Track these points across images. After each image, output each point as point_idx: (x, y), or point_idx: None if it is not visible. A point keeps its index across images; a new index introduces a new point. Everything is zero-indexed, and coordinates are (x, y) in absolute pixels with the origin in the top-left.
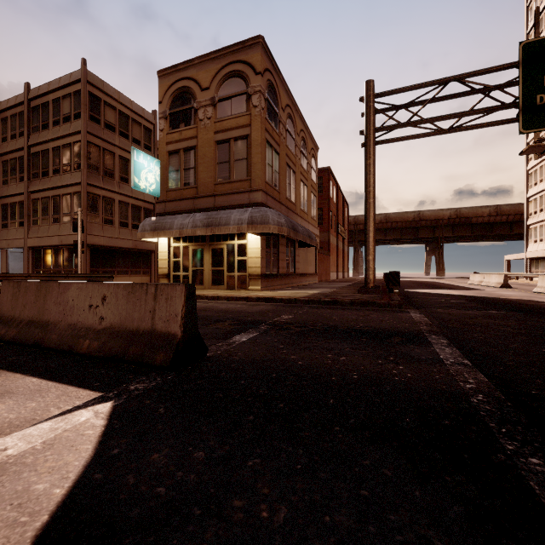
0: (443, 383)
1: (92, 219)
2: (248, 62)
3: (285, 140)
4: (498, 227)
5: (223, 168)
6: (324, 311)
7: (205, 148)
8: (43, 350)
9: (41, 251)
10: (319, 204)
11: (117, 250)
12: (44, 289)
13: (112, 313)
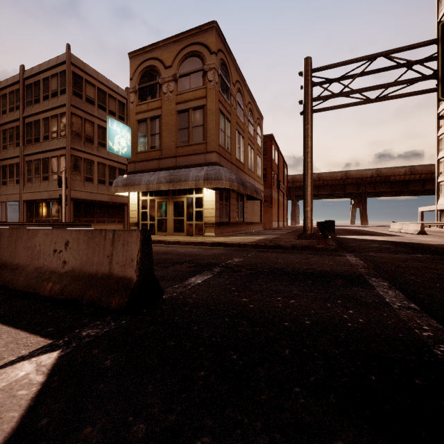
0: (398, 330)
1: (75, 177)
2: (204, 44)
3: (235, 111)
4: (412, 184)
5: (183, 133)
6: (270, 254)
7: (168, 117)
8: (12, 291)
9: (33, 204)
10: (264, 165)
11: (96, 203)
12: (15, 235)
13: (74, 258)
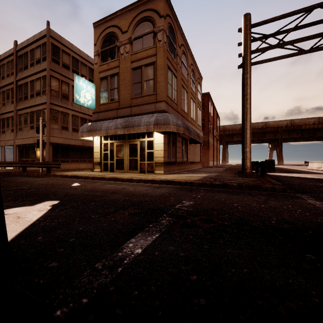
0: None
1: (54, 126)
2: (154, 9)
3: (181, 69)
4: (320, 132)
5: (137, 86)
6: (220, 195)
7: (125, 74)
8: None
9: (23, 147)
10: (202, 117)
11: (70, 147)
12: None
13: None
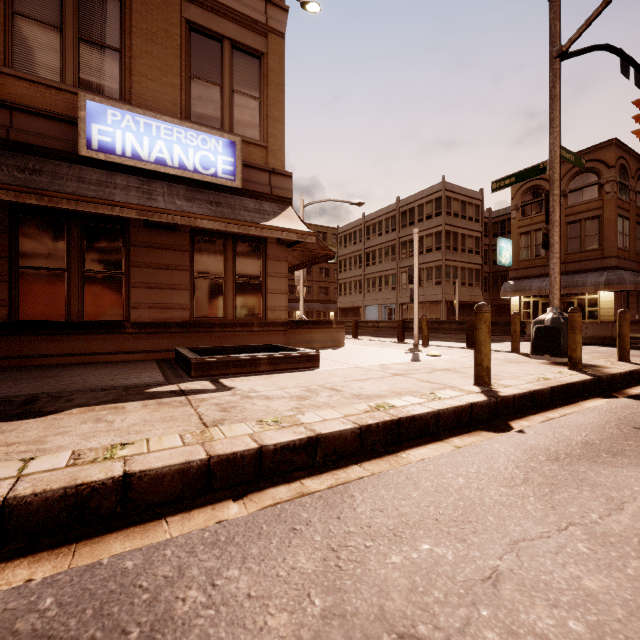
0: None
1: (447, 283)
2: (599, 160)
3: (635, 203)
4: None
5: (573, 242)
6: None
7: None
8: None
9: (407, 306)
10: None
11: (459, 304)
12: None
13: (591, 332)
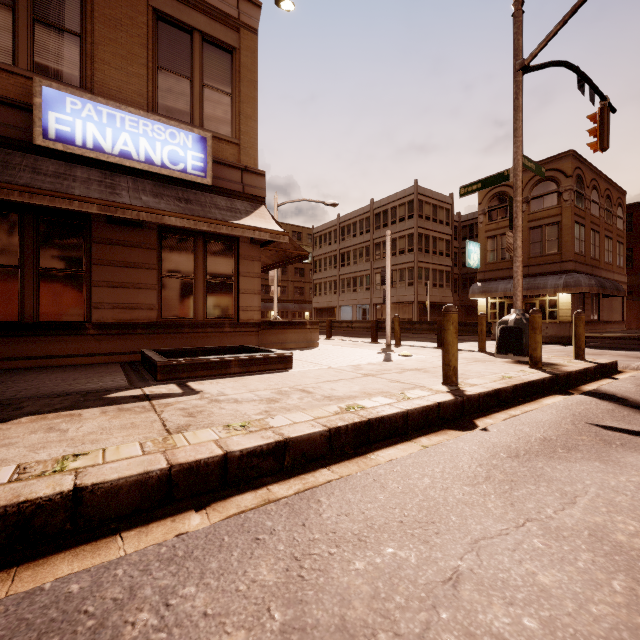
0: None
1: (419, 284)
2: (558, 169)
3: (589, 211)
4: None
5: (535, 246)
6: (634, 341)
7: None
8: None
9: (381, 306)
10: (627, 244)
11: (430, 304)
12: None
13: (551, 332)
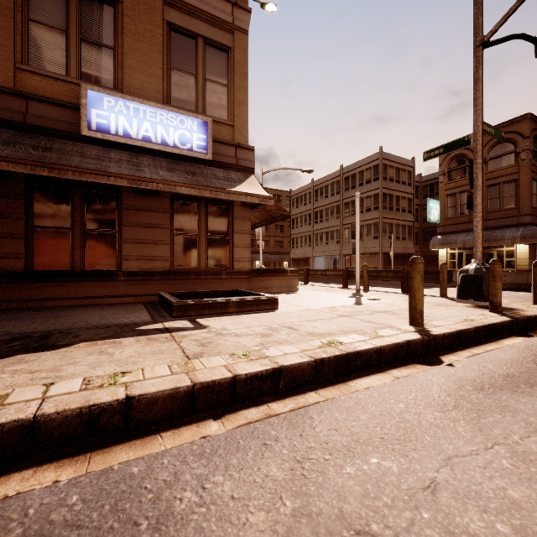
0: None
1: (383, 237)
2: (516, 132)
3: None
4: None
5: (493, 202)
6: None
7: None
8: None
9: (350, 257)
10: None
11: (394, 255)
12: None
13: (509, 279)
